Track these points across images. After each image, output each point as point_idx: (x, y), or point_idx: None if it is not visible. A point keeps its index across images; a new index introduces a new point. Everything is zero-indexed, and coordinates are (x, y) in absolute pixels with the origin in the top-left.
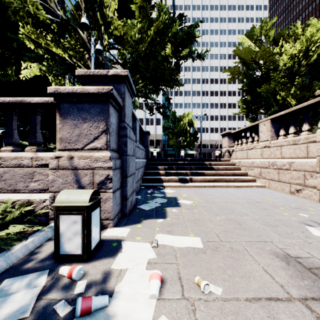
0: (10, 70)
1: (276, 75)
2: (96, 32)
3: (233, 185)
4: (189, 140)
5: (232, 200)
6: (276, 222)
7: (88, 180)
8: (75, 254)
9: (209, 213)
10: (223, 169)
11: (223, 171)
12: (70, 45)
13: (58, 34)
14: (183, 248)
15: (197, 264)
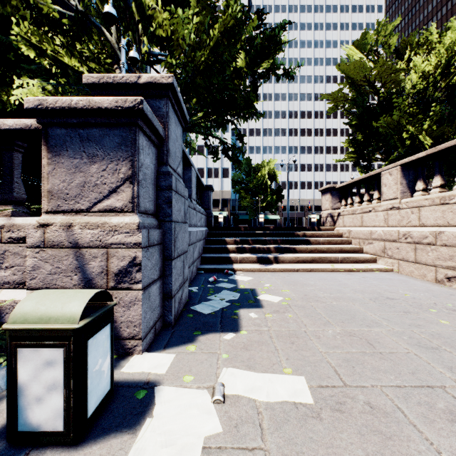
0: (5, 95)
1: (401, 101)
2: (130, 33)
3: (343, 268)
4: (270, 199)
5: (346, 295)
6: (434, 341)
7: (99, 267)
8: (51, 431)
9: (312, 321)
10: (324, 243)
11: (325, 246)
12: (90, 52)
13: (72, 35)
14: (274, 404)
15: (307, 453)
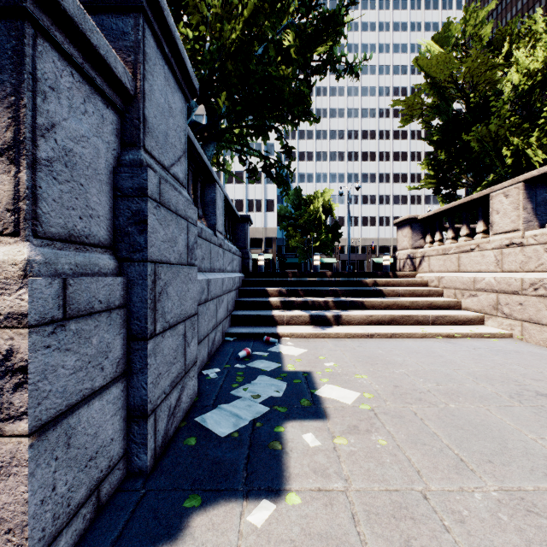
0: None
1: (502, 105)
2: None
3: (438, 333)
4: (325, 238)
5: (464, 387)
6: None
7: None
8: None
9: (429, 459)
10: (405, 295)
11: (407, 299)
12: None
13: None
14: None
15: None
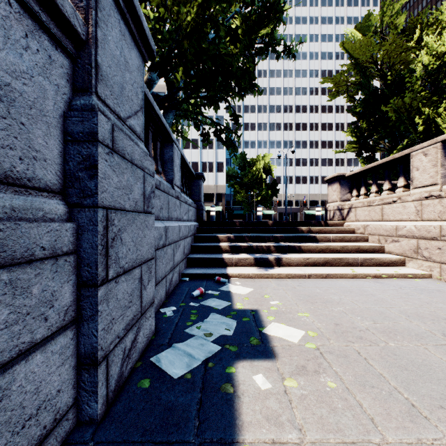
0: None
1: (415, 81)
2: None
3: (367, 274)
4: (266, 194)
5: (399, 325)
6: None
7: None
8: None
9: (381, 405)
10: (335, 240)
11: (338, 244)
12: None
13: None
14: None
15: None
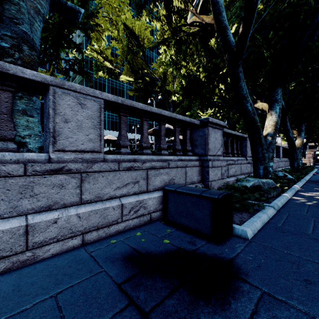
0: None
1: None
2: None
3: None
4: None
5: None
6: None
7: (310, 161)
8: (311, 165)
9: None
10: None
11: None
12: None
13: None
14: None
15: None
